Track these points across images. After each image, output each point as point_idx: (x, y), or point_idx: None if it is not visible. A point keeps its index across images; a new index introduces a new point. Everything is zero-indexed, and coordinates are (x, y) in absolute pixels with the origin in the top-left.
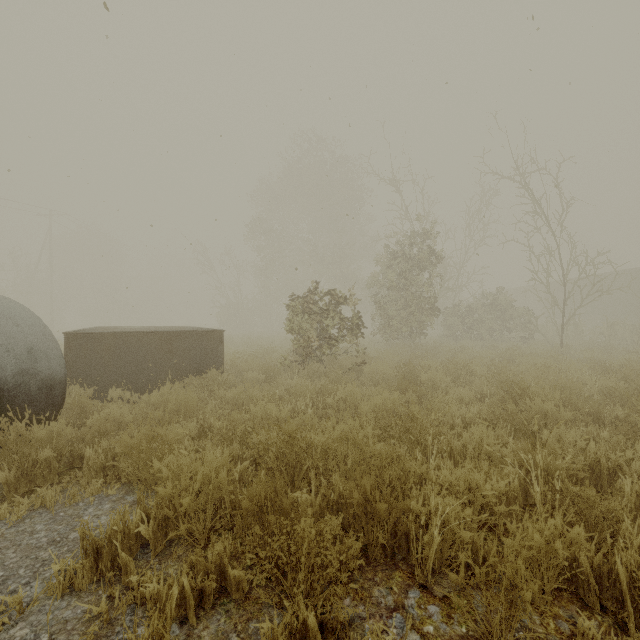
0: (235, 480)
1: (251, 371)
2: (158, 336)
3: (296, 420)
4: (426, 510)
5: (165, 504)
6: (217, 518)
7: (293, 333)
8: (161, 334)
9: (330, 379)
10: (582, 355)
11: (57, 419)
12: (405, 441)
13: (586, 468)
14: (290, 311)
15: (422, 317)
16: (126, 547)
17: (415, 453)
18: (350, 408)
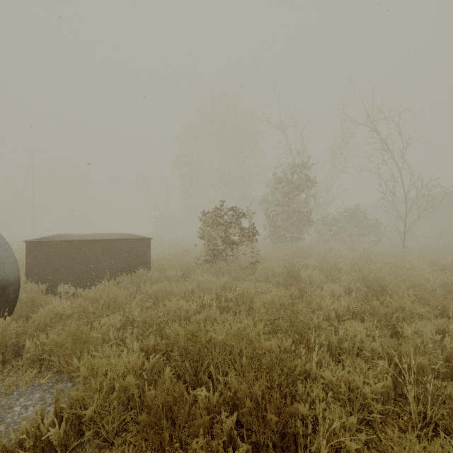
0: (148, 371)
1: (171, 269)
2: (99, 243)
3: (202, 315)
4: (312, 414)
5: (79, 403)
6: (124, 417)
7: (204, 239)
8: (102, 241)
9: (231, 275)
10: (419, 254)
11: (12, 312)
12: (290, 333)
13: (447, 364)
14: (202, 223)
15: (300, 226)
16: (38, 448)
17: (299, 348)
18: (246, 301)
